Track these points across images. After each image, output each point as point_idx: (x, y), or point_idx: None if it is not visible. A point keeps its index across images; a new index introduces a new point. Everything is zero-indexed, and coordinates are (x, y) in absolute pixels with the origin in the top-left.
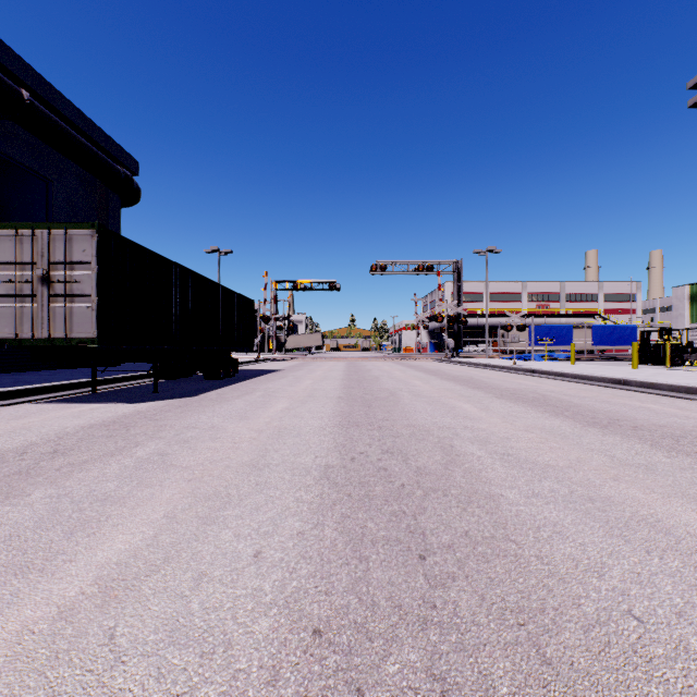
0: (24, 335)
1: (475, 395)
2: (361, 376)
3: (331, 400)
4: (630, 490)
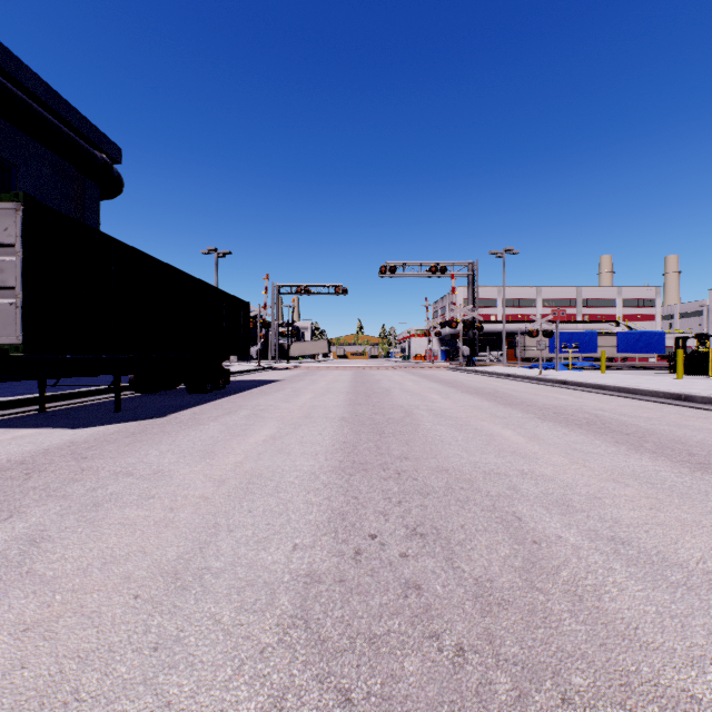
0: None
1: (511, 416)
2: (369, 388)
3: (332, 423)
4: None
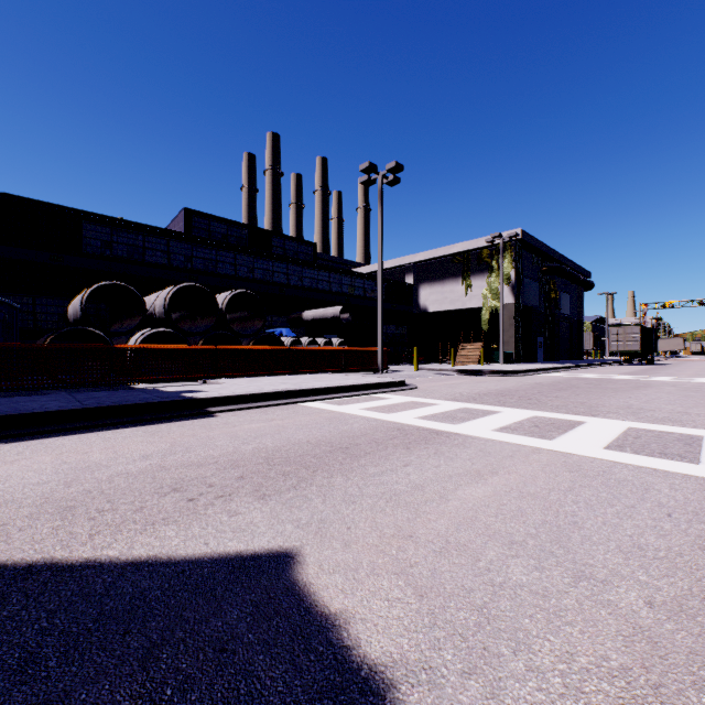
0: (619, 350)
1: None
2: None
3: None
4: None
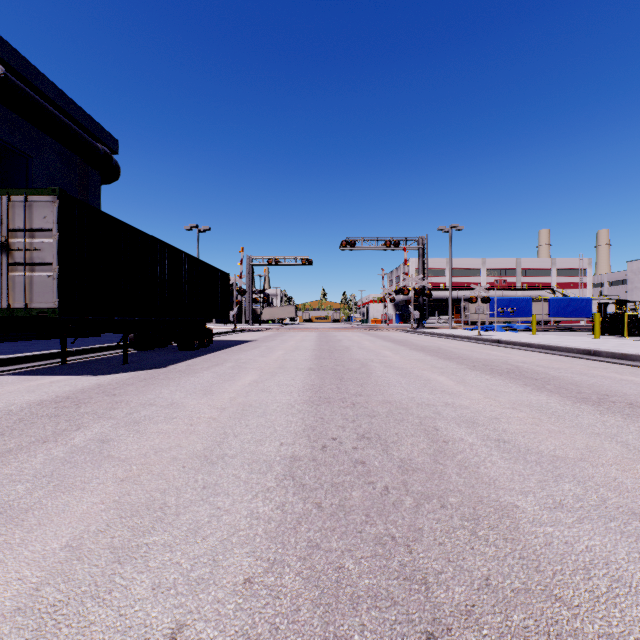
0: None
1: (447, 367)
2: (331, 346)
3: (302, 371)
4: None
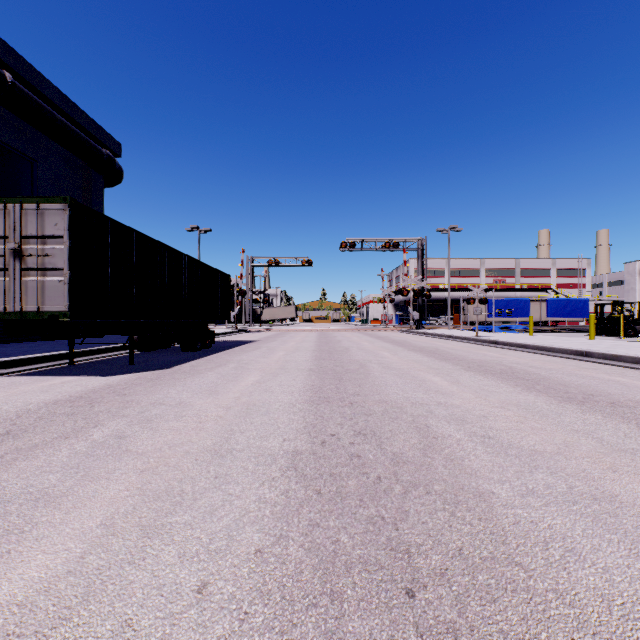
0: None
1: (443, 367)
2: (331, 347)
3: (302, 372)
4: (635, 485)
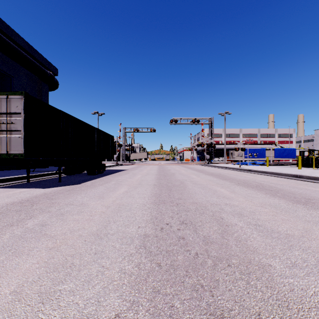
0: None
1: (225, 183)
2: (165, 173)
3: (150, 186)
4: None
